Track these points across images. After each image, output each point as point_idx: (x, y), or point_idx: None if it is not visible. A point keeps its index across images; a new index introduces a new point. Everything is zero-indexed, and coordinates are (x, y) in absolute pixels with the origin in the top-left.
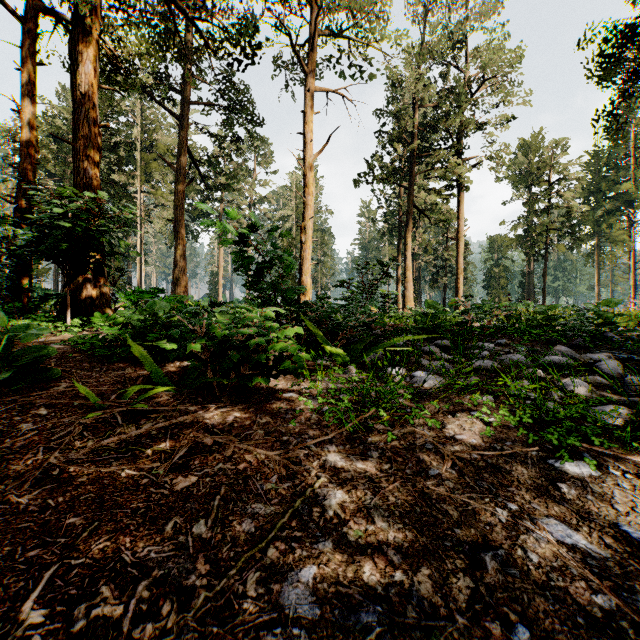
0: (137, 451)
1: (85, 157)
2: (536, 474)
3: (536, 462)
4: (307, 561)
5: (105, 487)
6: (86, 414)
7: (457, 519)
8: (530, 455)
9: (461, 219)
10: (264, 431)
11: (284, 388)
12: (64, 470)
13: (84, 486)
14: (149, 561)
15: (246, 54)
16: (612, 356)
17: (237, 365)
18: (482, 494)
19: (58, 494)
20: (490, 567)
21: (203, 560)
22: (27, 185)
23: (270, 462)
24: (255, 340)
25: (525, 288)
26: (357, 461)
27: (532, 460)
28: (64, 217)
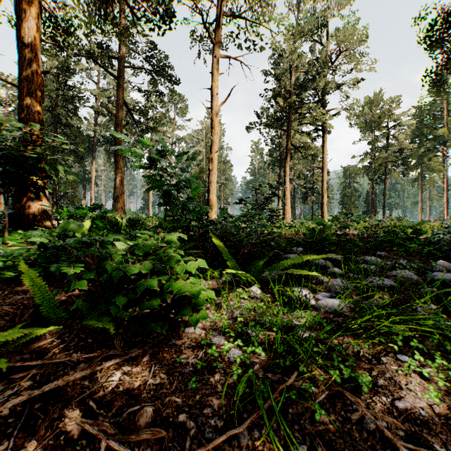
0: None
1: (29, 97)
2: None
3: None
4: None
5: None
6: None
7: None
8: None
9: (325, 153)
10: (153, 407)
11: (187, 319)
12: None
13: None
14: None
15: (165, 21)
16: None
17: (126, 309)
18: None
19: None
20: None
21: None
22: None
23: None
24: (145, 282)
25: (369, 203)
26: None
27: None
28: None
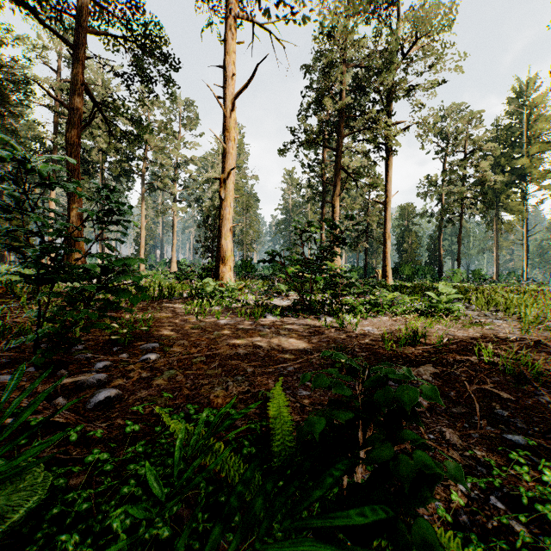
0: None
1: None
2: None
3: None
4: None
5: None
6: None
7: None
8: None
9: (389, 183)
10: None
11: None
12: None
13: None
14: None
15: None
16: None
17: None
18: None
19: None
20: None
21: None
22: None
23: None
24: None
25: (433, 252)
26: None
27: None
28: None
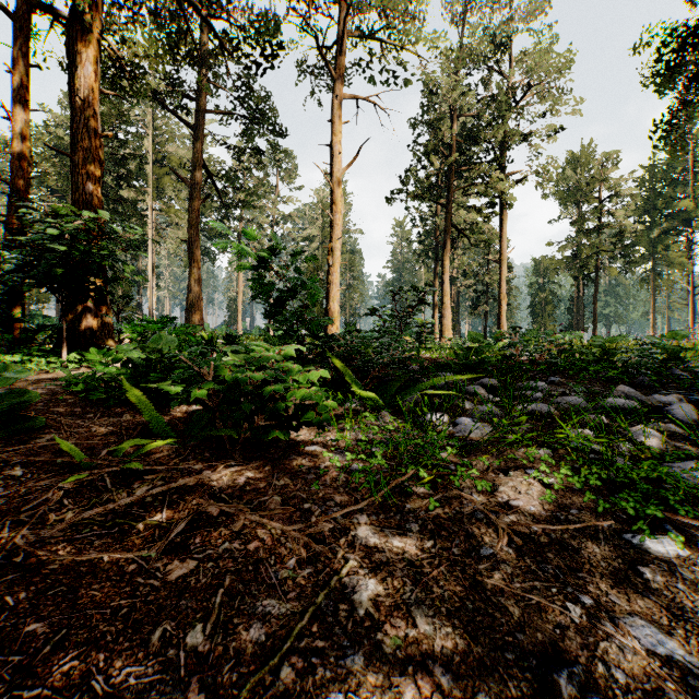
0: (126, 526)
1: (85, 170)
2: (611, 553)
3: (609, 537)
4: (331, 686)
5: (81, 577)
6: (69, 476)
7: (519, 619)
8: (601, 528)
9: (504, 240)
10: (281, 497)
11: (306, 439)
12: (33, 553)
13: (55, 576)
14: (126, 689)
15: (266, 56)
16: (682, 398)
17: (250, 416)
18: (547, 582)
19: (21, 588)
20: (566, 693)
21: (197, 686)
22: (19, 202)
23: (287, 540)
24: (271, 387)
25: (574, 315)
26: (393, 537)
27: (604, 534)
28: (58, 238)
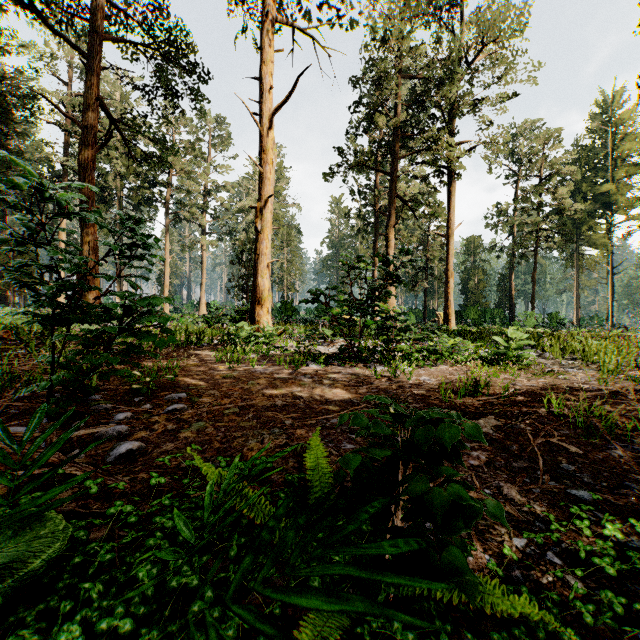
0: None
1: None
2: None
3: None
4: None
5: None
6: None
7: None
8: None
9: (451, 213)
10: None
11: None
12: None
13: None
14: None
15: None
16: None
17: None
18: None
19: None
20: None
21: None
22: None
23: None
24: None
25: (503, 292)
26: None
27: None
28: None
